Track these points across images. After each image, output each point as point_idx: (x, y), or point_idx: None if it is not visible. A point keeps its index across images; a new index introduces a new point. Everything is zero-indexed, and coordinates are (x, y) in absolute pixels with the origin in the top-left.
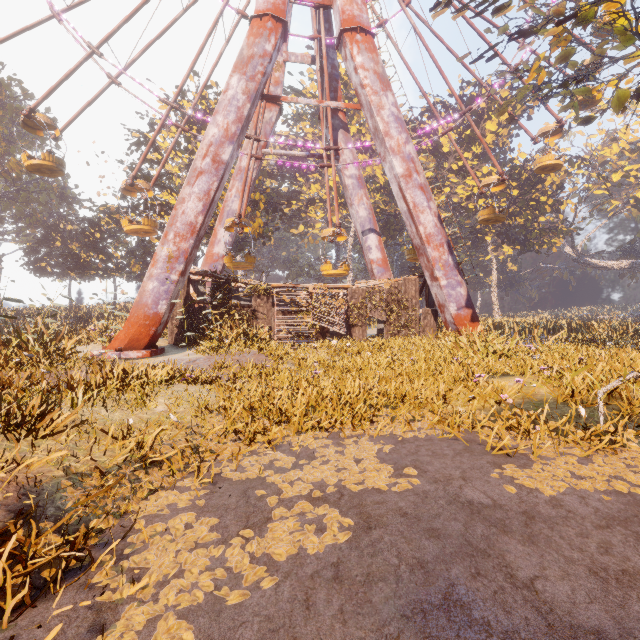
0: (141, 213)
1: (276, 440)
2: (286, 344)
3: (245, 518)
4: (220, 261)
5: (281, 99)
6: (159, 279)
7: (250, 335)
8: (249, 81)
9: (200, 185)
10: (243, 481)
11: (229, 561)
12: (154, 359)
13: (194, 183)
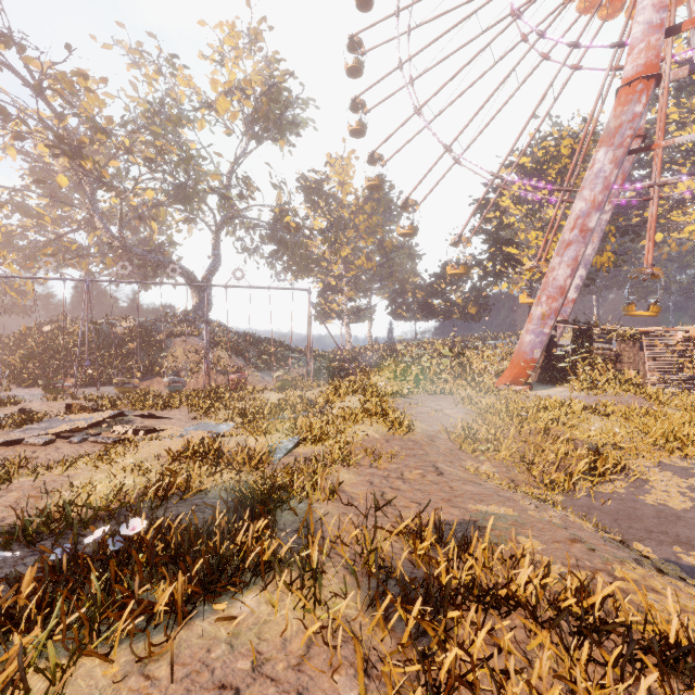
0: (485, 267)
1: (693, 454)
2: (665, 390)
3: (689, 476)
4: (569, 305)
5: (652, 147)
6: (534, 333)
7: (622, 380)
8: (616, 149)
9: (568, 254)
10: (677, 466)
11: (690, 483)
12: (533, 393)
13: (563, 253)
